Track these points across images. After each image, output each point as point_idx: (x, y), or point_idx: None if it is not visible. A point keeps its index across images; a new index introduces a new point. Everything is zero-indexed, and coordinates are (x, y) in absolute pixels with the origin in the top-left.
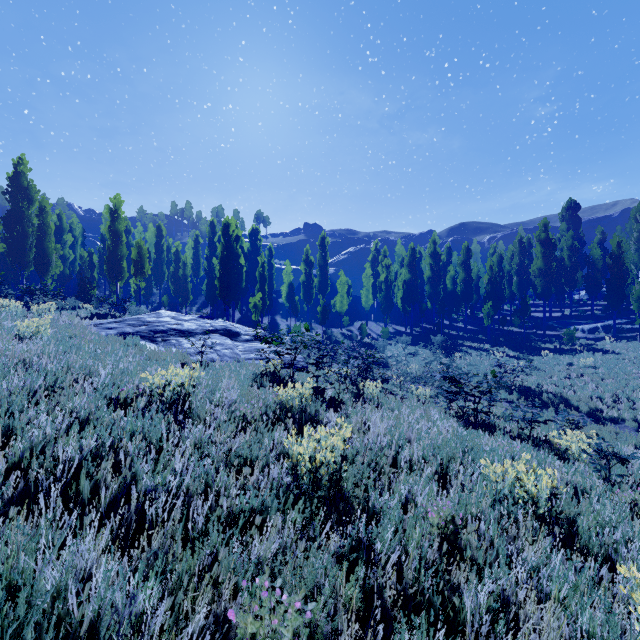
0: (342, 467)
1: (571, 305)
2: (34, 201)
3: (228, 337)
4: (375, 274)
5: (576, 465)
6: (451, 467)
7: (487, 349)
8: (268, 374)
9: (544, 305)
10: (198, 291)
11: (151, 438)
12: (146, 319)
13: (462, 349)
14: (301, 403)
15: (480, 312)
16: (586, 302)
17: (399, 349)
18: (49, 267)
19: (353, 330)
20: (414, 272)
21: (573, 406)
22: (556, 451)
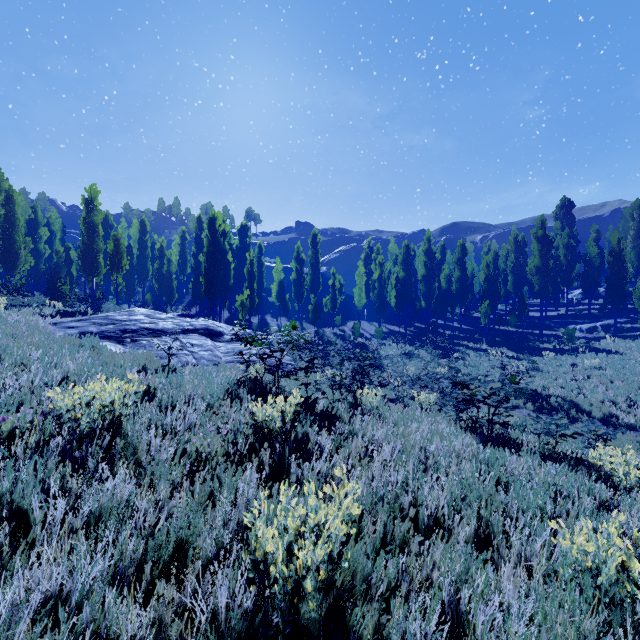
0: (343, 554)
1: (567, 304)
2: (1, 190)
3: (209, 337)
4: (368, 272)
5: (633, 499)
6: (500, 528)
7: (487, 349)
8: (248, 381)
9: (541, 304)
10: (185, 289)
11: (19, 508)
12: (116, 317)
13: (459, 349)
14: (284, 425)
15: (474, 311)
16: (581, 301)
17: (394, 349)
18: (16, 261)
19: (346, 330)
20: (408, 270)
21: (585, 411)
22: (597, 475)
